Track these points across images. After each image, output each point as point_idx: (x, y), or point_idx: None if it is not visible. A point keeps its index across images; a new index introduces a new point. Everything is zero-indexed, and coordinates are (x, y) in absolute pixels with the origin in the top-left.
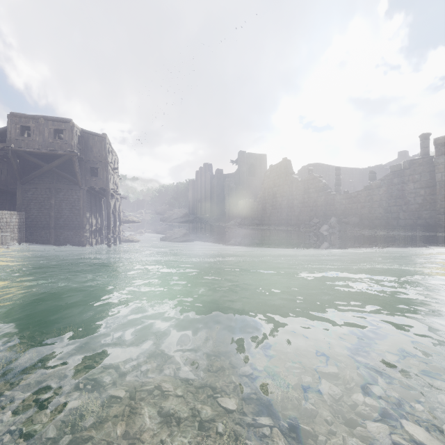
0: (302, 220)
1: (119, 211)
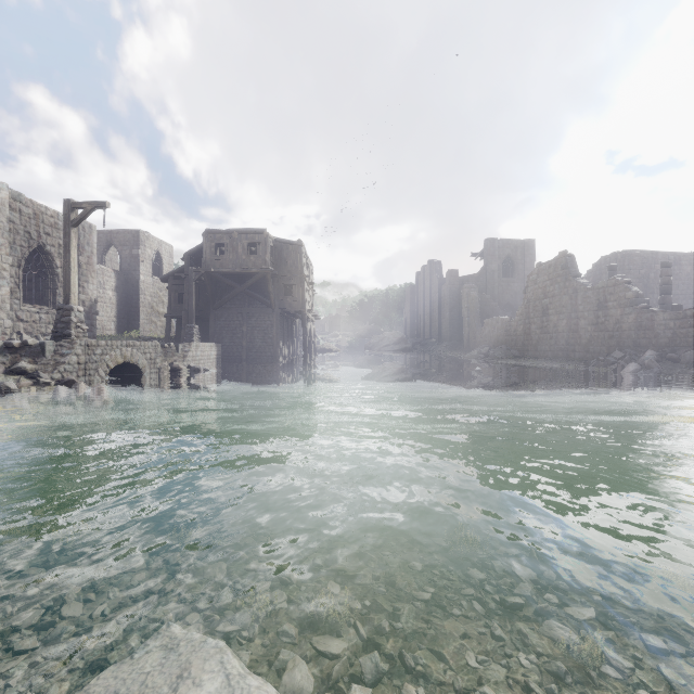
0: (593, 352)
1: (313, 336)
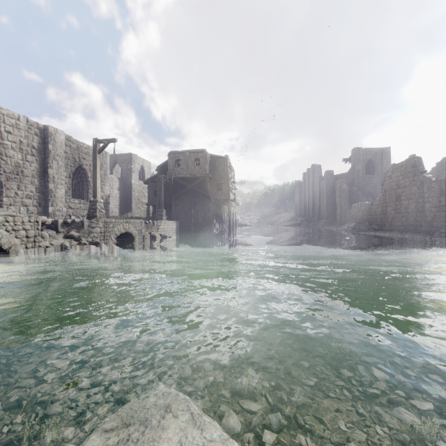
0: (436, 226)
1: (235, 216)
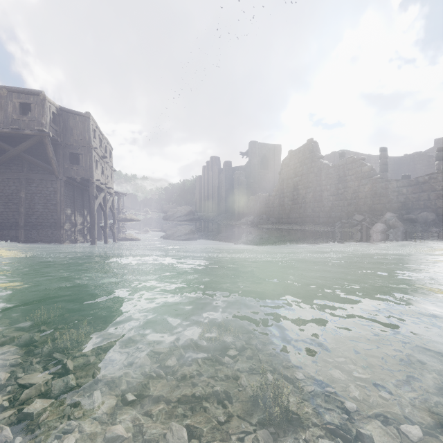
0: (335, 217)
1: (113, 207)
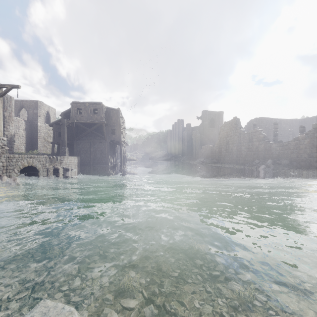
0: (247, 160)
1: (125, 153)
